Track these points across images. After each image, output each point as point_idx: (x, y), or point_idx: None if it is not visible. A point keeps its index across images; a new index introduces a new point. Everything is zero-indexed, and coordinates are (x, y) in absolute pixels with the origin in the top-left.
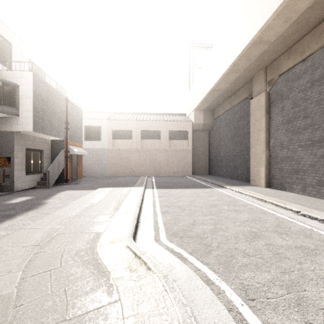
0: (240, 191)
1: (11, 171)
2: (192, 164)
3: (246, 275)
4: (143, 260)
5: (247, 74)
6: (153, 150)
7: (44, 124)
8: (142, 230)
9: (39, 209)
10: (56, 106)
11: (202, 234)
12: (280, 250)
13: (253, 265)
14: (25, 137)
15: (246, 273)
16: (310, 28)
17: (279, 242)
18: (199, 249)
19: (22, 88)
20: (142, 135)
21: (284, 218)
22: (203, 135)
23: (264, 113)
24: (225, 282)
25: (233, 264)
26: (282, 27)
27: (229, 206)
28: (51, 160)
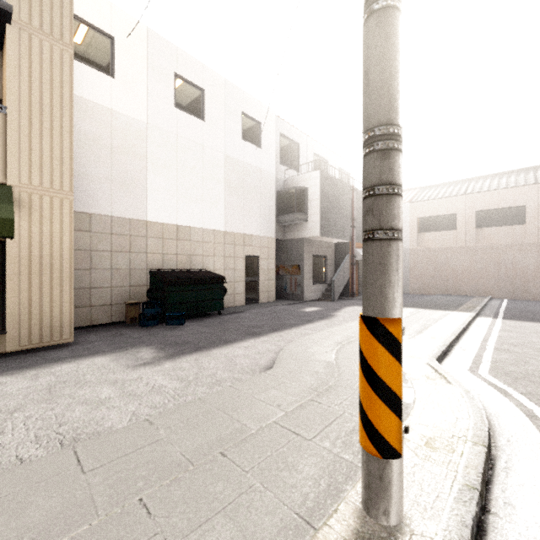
0: None
1: (301, 280)
2: None
3: None
4: (443, 376)
5: None
6: (506, 246)
7: (329, 226)
8: (452, 359)
9: (331, 320)
10: (341, 200)
11: None
12: None
13: None
14: (312, 243)
15: None
16: None
17: None
18: None
19: (310, 191)
20: (477, 221)
21: None
22: None
23: None
24: None
25: None
26: None
27: None
28: (335, 267)
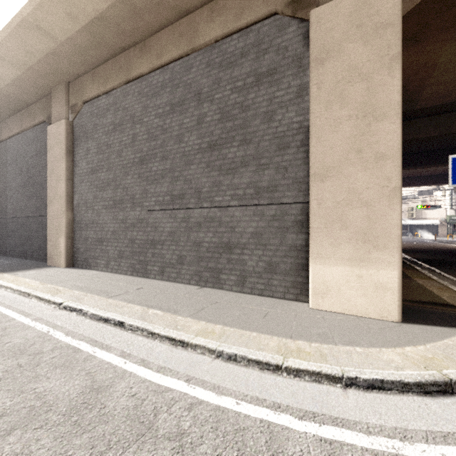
0: (2, 281)
1: None
2: None
3: None
4: None
5: (39, 79)
6: None
7: None
8: None
9: None
10: None
11: None
12: None
13: None
14: None
15: None
16: (110, 52)
17: None
18: None
19: None
20: None
21: (23, 323)
22: None
23: (64, 152)
24: None
25: None
26: (69, 24)
27: None
28: None
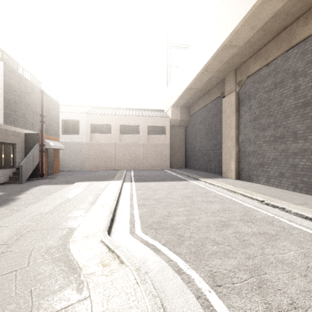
0: (213, 183)
1: None
2: (169, 158)
3: (214, 263)
4: (116, 254)
5: (220, 74)
6: (132, 144)
7: (16, 116)
8: (118, 224)
9: (9, 206)
10: (31, 98)
11: (176, 225)
12: (245, 237)
13: (222, 253)
14: None
15: (215, 260)
16: (273, 35)
17: (245, 230)
18: (172, 240)
19: None
20: (121, 130)
21: (250, 207)
22: (180, 130)
23: (234, 111)
24: (195, 270)
25: (203, 253)
26: (249, 33)
27: (202, 198)
28: (25, 154)
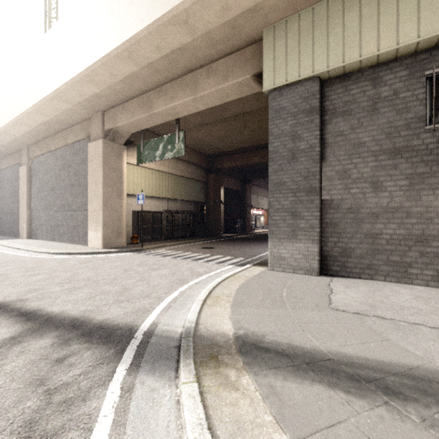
0: None
1: None
2: None
3: None
4: None
5: (14, 145)
6: None
7: None
8: None
9: None
10: None
11: None
12: None
13: None
14: None
15: None
16: (41, 138)
17: None
18: None
19: None
20: None
21: None
22: None
23: (26, 182)
24: None
25: None
26: (19, 132)
27: None
28: None
